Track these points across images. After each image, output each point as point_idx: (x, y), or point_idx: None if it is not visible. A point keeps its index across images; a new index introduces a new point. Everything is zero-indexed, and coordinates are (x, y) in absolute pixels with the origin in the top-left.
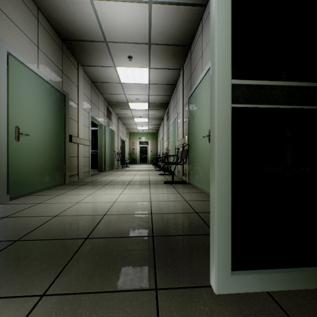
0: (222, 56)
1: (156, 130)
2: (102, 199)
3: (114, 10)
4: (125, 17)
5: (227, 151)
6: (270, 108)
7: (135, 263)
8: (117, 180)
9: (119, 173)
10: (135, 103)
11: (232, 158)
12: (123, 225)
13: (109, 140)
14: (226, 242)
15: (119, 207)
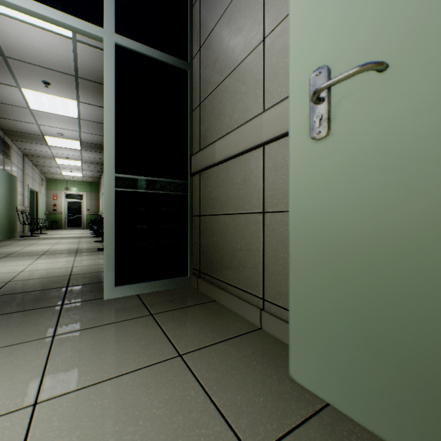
0: (109, 160)
1: (97, 178)
2: (2, 271)
3: (20, 29)
4: (38, 41)
5: (112, 216)
6: (142, 191)
7: (47, 299)
8: (24, 251)
9: (26, 243)
10: (57, 138)
11: (117, 220)
12: (35, 285)
13: (5, 192)
14: (112, 269)
15: (29, 275)
